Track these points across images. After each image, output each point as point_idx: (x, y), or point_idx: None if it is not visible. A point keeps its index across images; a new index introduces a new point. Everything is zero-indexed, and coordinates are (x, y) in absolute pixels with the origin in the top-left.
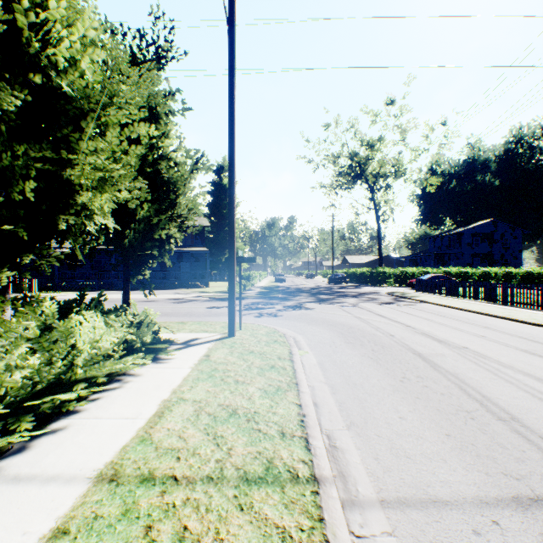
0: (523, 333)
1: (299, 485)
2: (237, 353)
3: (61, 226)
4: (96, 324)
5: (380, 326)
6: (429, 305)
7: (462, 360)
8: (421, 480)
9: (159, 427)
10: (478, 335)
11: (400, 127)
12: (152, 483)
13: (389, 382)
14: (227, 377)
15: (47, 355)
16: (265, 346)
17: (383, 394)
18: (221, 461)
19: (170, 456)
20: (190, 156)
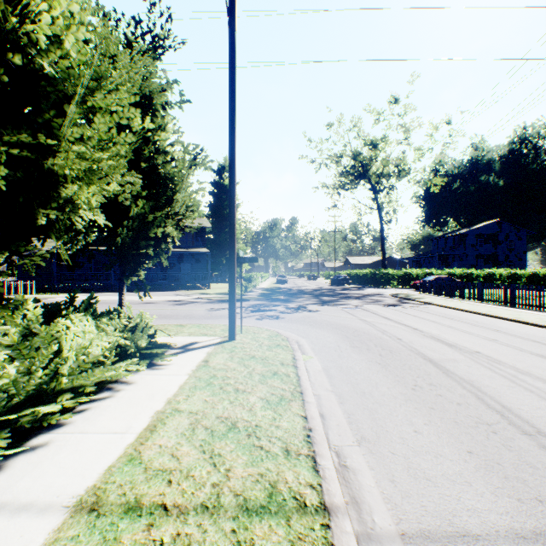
0: (536, 337)
1: (306, 517)
2: (237, 358)
3: (41, 220)
4: (86, 328)
5: (386, 329)
6: (435, 306)
7: (476, 365)
8: (445, 508)
9: (151, 443)
10: (490, 339)
11: (404, 126)
12: (138, 513)
13: (400, 390)
14: (227, 386)
15: (28, 364)
16: (268, 351)
17: (394, 404)
18: (218, 486)
19: (161, 480)
20: (188, 151)
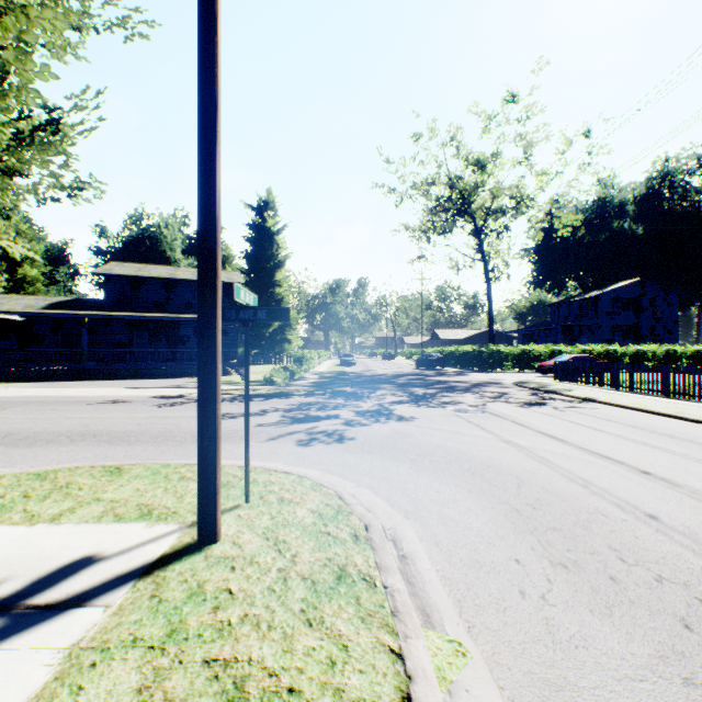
0: None
1: None
2: None
3: None
4: None
5: (584, 473)
6: (607, 407)
7: None
8: None
9: None
10: None
11: (525, 138)
12: None
13: None
14: None
15: None
16: (303, 625)
17: None
18: None
19: None
20: None
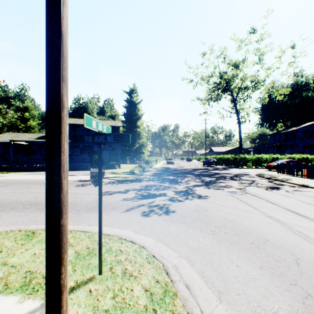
0: None
1: None
2: None
3: None
4: None
5: None
6: None
7: None
8: None
9: None
10: None
11: (259, 51)
12: None
13: None
14: None
15: None
16: None
17: None
18: None
19: None
20: None
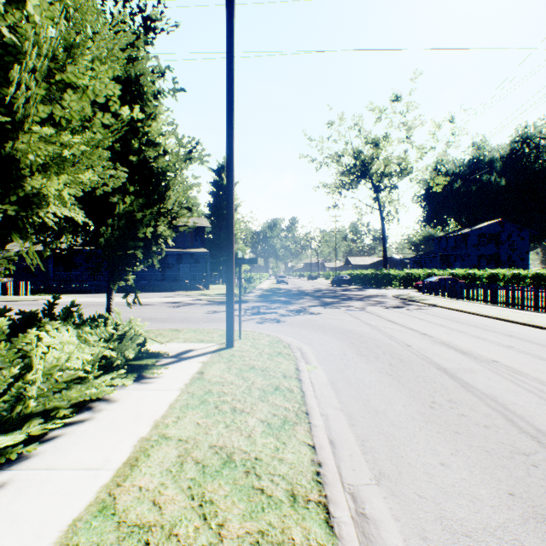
0: None
1: None
2: (235, 369)
3: None
4: (64, 339)
5: (393, 334)
6: (441, 309)
7: (496, 377)
8: None
9: (129, 484)
10: (505, 345)
11: (406, 125)
12: None
13: (418, 408)
14: (223, 404)
15: None
16: (268, 360)
17: (413, 427)
18: None
19: (136, 541)
20: (183, 144)
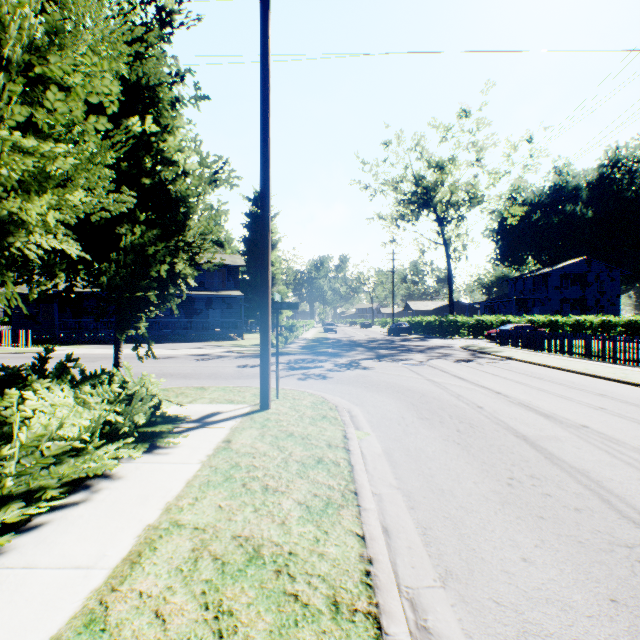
0: None
1: None
2: (270, 437)
3: None
4: (56, 401)
5: (462, 393)
6: (517, 362)
7: (588, 447)
8: None
9: (127, 588)
10: (596, 407)
11: (476, 145)
12: None
13: (493, 486)
14: (252, 481)
15: None
16: (310, 425)
17: (487, 511)
18: None
19: None
20: (207, 164)
